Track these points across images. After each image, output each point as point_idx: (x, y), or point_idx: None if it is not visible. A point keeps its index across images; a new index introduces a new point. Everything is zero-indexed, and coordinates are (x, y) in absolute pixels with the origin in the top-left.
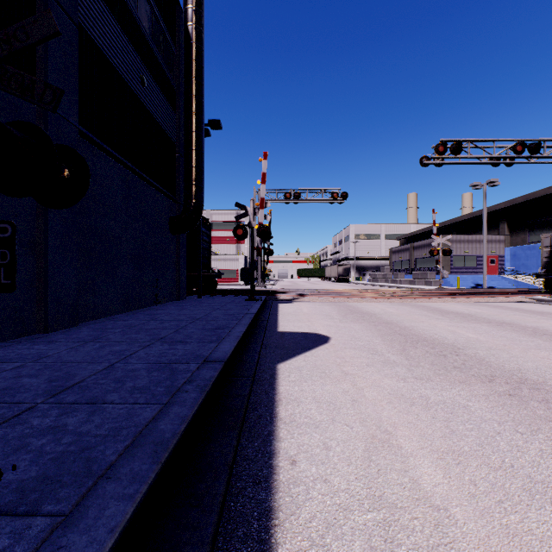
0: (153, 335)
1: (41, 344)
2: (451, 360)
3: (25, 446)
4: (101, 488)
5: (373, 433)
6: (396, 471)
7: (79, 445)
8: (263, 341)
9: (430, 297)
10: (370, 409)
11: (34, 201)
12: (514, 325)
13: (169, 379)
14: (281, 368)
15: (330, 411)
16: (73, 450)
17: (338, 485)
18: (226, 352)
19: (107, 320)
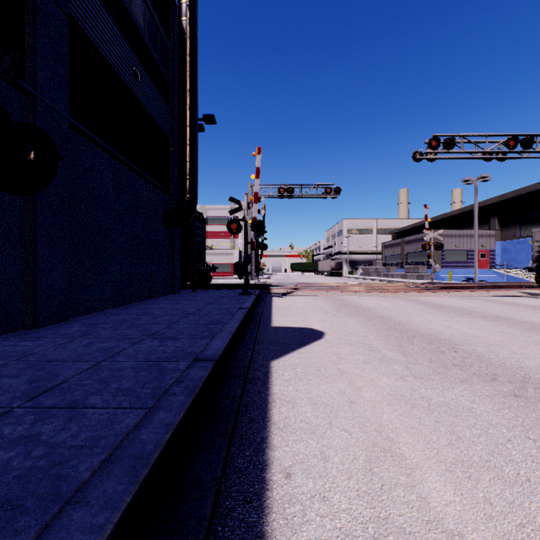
0: (144, 331)
1: (28, 340)
2: (450, 356)
3: None
4: (66, 516)
5: (373, 440)
6: (401, 486)
7: (50, 459)
8: (256, 337)
9: (423, 291)
10: (369, 411)
11: None
12: (509, 320)
13: (157, 379)
14: (275, 366)
15: (327, 414)
16: (43, 465)
17: (338, 504)
18: (218, 349)
19: (99, 315)
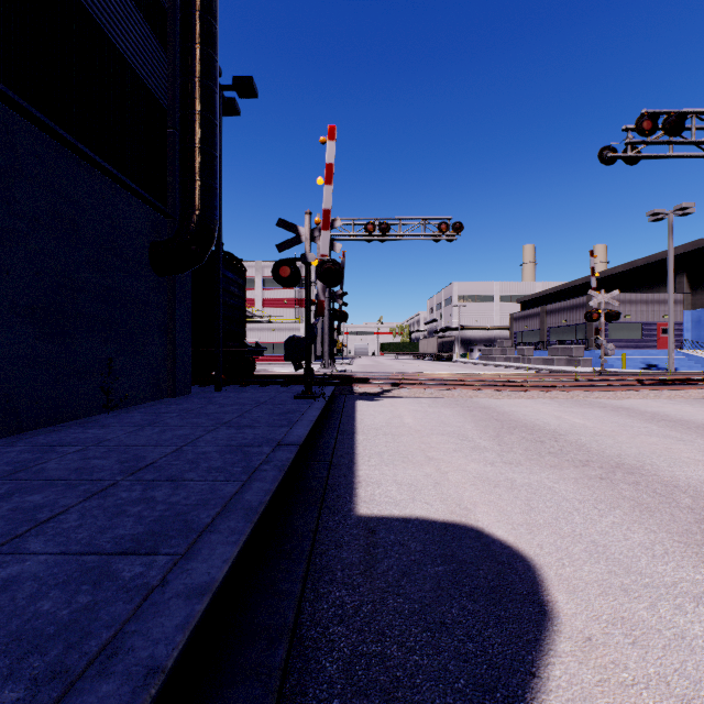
0: None
1: None
2: None
3: None
4: None
5: None
6: None
7: None
8: (300, 607)
9: (616, 389)
10: None
11: None
12: None
13: None
14: None
15: None
16: None
17: None
18: None
19: None
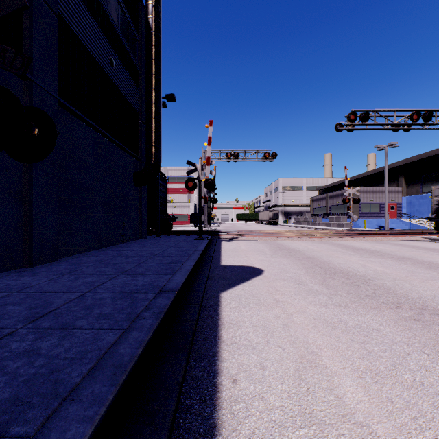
0: (118, 269)
1: (26, 276)
2: (363, 289)
3: (2, 368)
4: (64, 410)
5: (301, 354)
6: (323, 389)
7: (49, 367)
8: (209, 273)
9: (343, 237)
10: (298, 332)
11: None
12: (412, 260)
13: (130, 306)
14: (224, 296)
15: (265, 334)
16: (44, 372)
17: (273, 402)
18: (178, 283)
19: (82, 256)
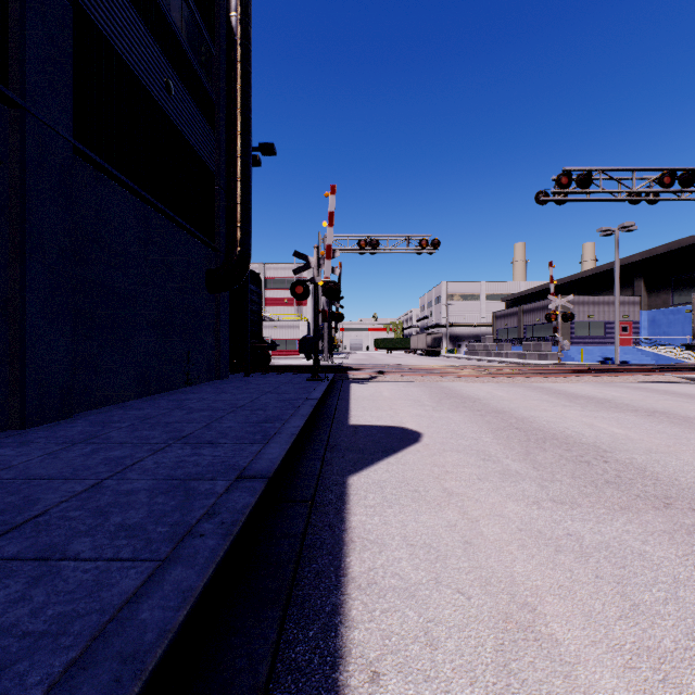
0: (172, 433)
1: (9, 447)
2: (599, 469)
3: None
4: None
5: (504, 609)
6: None
7: None
8: (329, 440)
9: (549, 376)
10: (494, 559)
11: (6, 243)
12: (671, 415)
13: (180, 509)
14: (354, 484)
15: (431, 564)
16: None
17: None
18: (273, 460)
19: (115, 409)
